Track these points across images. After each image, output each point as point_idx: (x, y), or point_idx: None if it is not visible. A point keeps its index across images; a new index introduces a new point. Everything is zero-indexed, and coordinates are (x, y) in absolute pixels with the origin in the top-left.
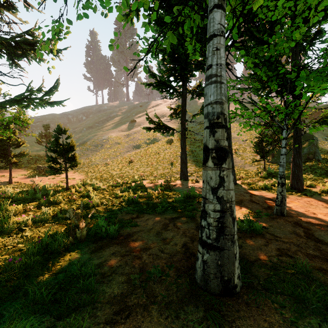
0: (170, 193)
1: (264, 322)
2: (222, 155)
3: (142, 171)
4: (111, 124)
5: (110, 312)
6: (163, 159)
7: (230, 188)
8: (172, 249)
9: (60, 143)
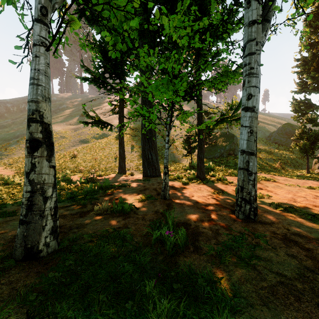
0: (88, 186)
1: (36, 273)
2: (35, 145)
3: (83, 166)
4: (60, 116)
5: None
6: (108, 154)
7: (42, 173)
8: None
9: None
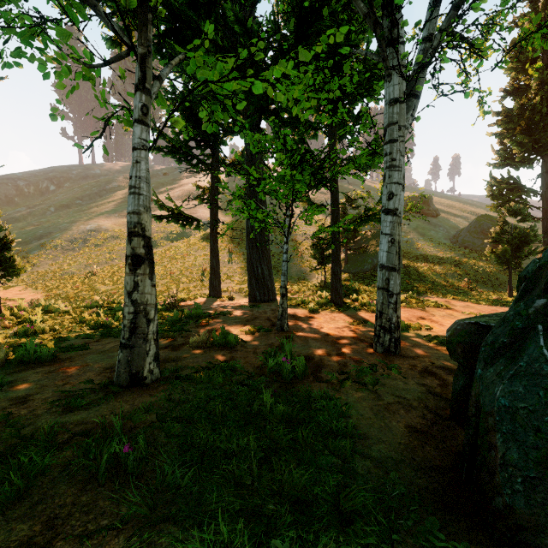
0: (169, 314)
1: (148, 395)
2: (137, 261)
3: None
4: (108, 202)
5: (6, 404)
6: (191, 266)
7: (145, 292)
8: (115, 364)
9: None
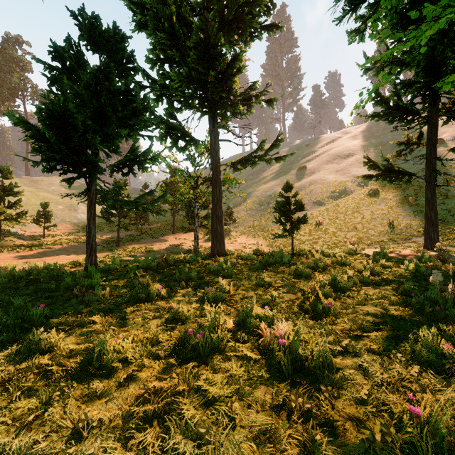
0: None
1: None
2: None
3: (344, 237)
4: (270, 174)
5: None
6: (371, 220)
7: None
8: None
9: (289, 203)
